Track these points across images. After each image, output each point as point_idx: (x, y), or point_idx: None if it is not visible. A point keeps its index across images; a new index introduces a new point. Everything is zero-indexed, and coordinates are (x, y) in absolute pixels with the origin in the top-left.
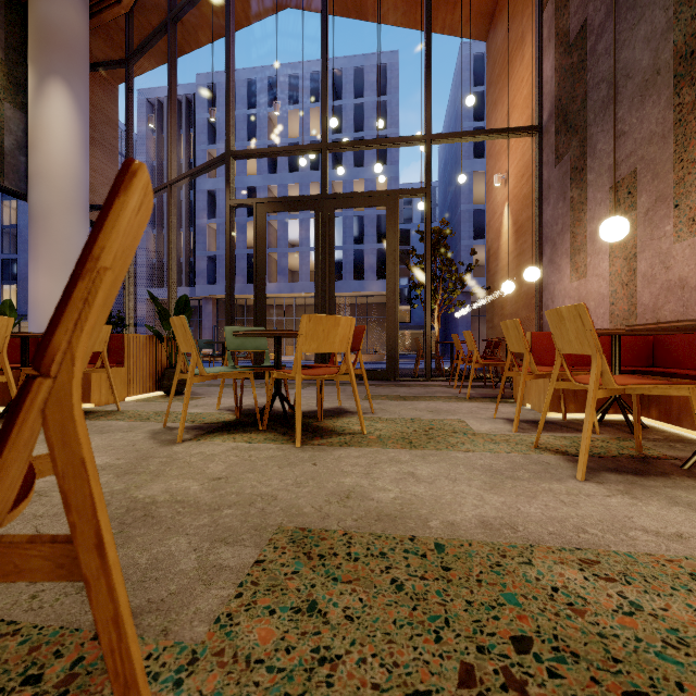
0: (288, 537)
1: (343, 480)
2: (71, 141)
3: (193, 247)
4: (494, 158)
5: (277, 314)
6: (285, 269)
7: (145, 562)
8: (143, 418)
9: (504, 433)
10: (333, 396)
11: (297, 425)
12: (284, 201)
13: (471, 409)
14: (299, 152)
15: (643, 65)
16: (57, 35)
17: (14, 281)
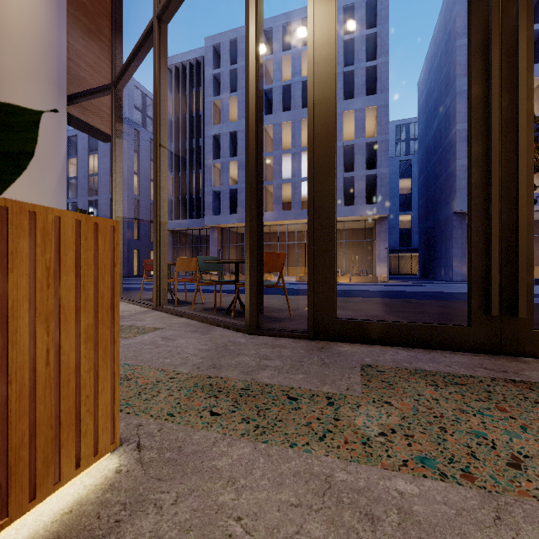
0: None
1: None
2: None
3: (202, 185)
4: None
5: (270, 240)
6: (279, 198)
7: None
8: None
9: None
10: None
11: None
12: None
13: None
14: None
15: None
16: None
17: None
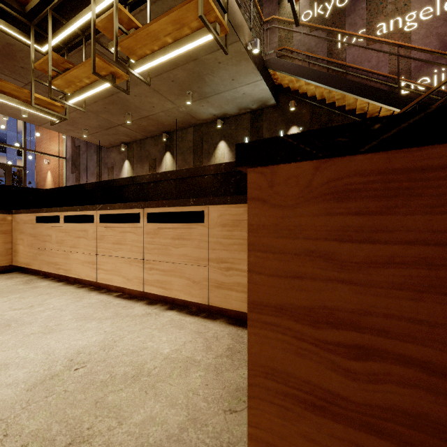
0: None
1: None
2: None
3: None
4: (42, 148)
5: None
6: None
7: None
8: None
9: None
10: None
11: None
12: None
13: None
14: None
15: (92, 170)
16: None
17: None
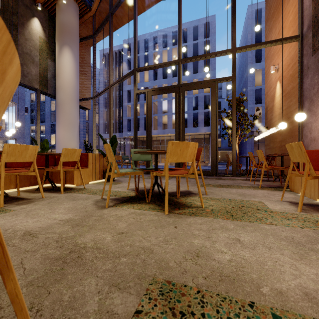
0: (159, 289)
1: (193, 240)
2: (71, 72)
3: (121, 115)
4: (270, 58)
5: (157, 144)
6: (161, 123)
7: (66, 299)
8: (93, 192)
9: (292, 212)
10: (184, 184)
11: (166, 202)
12: (160, 89)
13: (264, 194)
14: (167, 65)
15: None
16: (66, 28)
17: (55, 132)
